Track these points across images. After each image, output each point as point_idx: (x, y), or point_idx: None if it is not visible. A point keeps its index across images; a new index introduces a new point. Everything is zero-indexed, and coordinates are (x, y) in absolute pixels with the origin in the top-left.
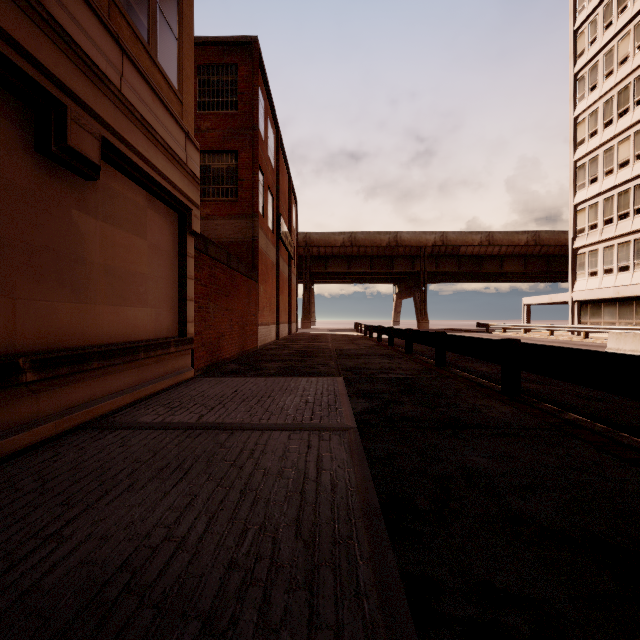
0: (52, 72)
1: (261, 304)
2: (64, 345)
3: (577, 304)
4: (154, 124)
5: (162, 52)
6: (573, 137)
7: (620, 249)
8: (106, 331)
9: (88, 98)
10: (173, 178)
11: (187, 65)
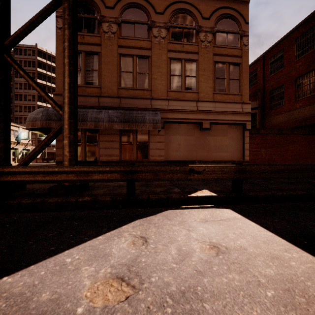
0: (200, 118)
1: None
2: (205, 160)
3: None
4: (226, 110)
5: (231, 89)
6: None
7: None
8: (214, 158)
9: (206, 117)
10: (235, 118)
11: (244, 81)
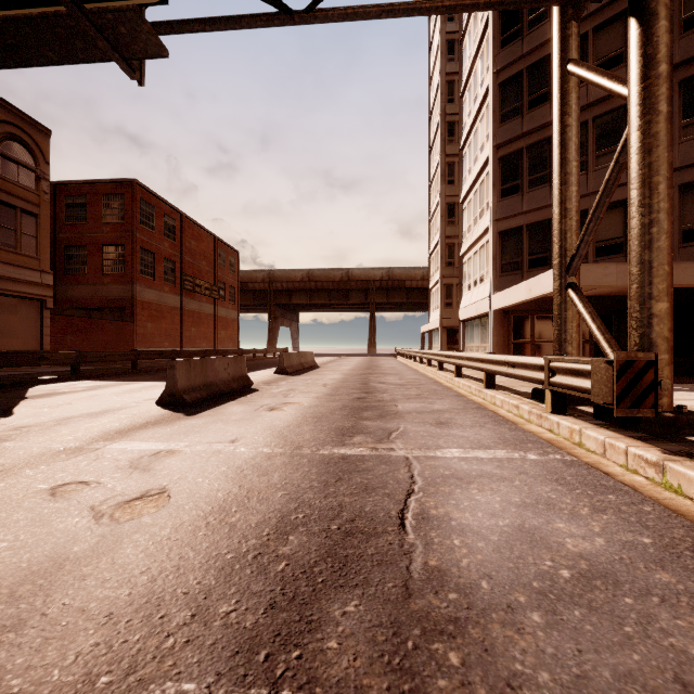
0: None
1: (149, 335)
2: None
3: (430, 333)
4: (18, 277)
5: (25, 247)
6: (429, 203)
7: (437, 292)
8: None
9: None
10: (31, 291)
11: (45, 242)
